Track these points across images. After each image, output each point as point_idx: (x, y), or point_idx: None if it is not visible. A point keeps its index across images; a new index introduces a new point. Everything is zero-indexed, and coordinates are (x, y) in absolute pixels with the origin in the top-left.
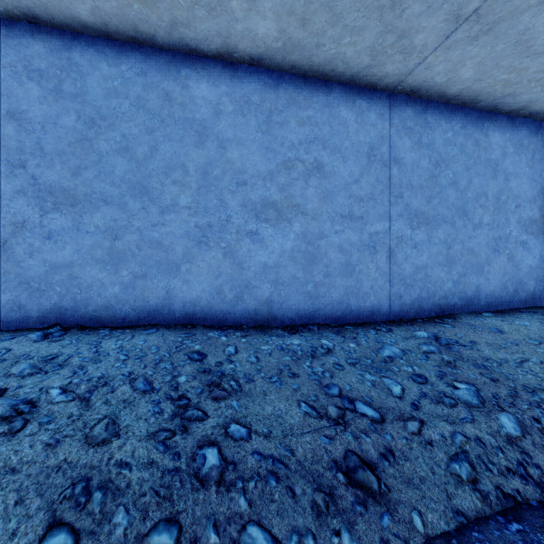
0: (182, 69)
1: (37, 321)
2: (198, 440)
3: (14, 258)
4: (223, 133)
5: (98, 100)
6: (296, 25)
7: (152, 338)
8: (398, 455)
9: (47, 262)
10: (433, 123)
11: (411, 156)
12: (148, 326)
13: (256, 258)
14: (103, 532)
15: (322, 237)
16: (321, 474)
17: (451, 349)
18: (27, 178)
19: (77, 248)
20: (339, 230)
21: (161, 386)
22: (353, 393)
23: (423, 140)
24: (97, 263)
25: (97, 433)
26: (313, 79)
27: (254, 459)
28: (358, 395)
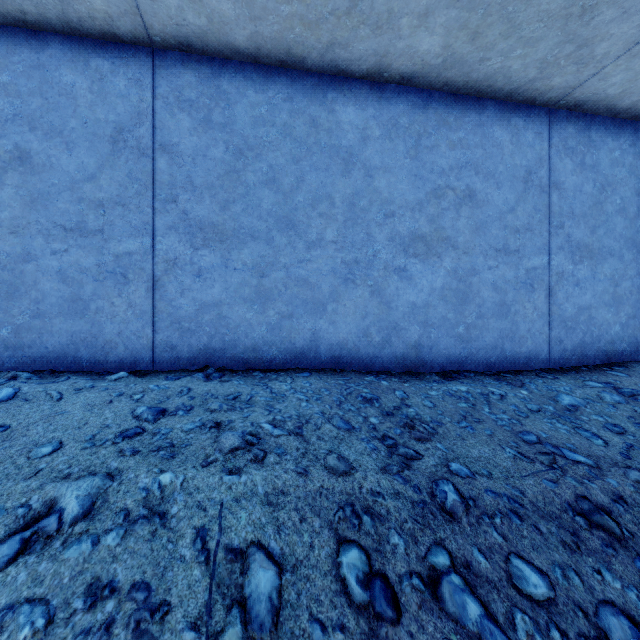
0: (328, 92)
1: (188, 363)
2: (427, 477)
3: (166, 297)
4: (370, 160)
5: (245, 129)
6: (464, 40)
7: (313, 381)
8: (630, 502)
9: (197, 301)
10: (598, 141)
11: (573, 180)
12: (297, 370)
13: (404, 297)
14: (386, 551)
15: (474, 274)
16: (558, 516)
17: (638, 399)
18: (178, 214)
19: (226, 286)
20: (493, 266)
21: (360, 426)
22: (551, 440)
23: (587, 161)
24: (244, 302)
25: (333, 464)
26: (464, 97)
27: (490, 497)
28: (558, 443)
